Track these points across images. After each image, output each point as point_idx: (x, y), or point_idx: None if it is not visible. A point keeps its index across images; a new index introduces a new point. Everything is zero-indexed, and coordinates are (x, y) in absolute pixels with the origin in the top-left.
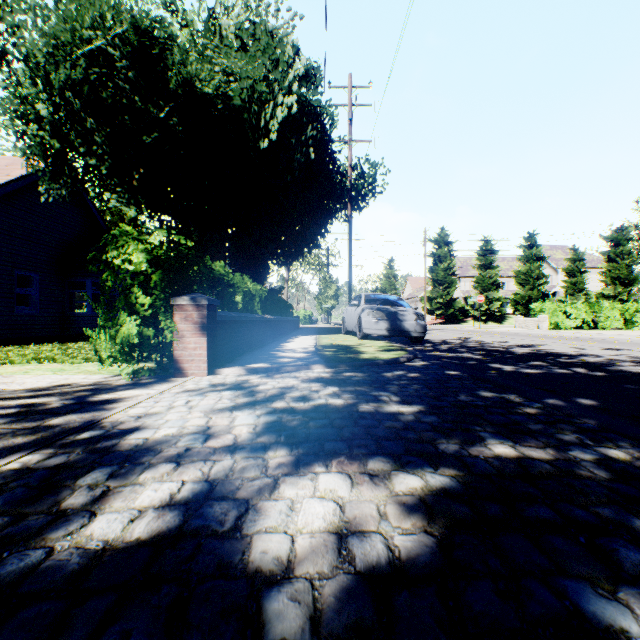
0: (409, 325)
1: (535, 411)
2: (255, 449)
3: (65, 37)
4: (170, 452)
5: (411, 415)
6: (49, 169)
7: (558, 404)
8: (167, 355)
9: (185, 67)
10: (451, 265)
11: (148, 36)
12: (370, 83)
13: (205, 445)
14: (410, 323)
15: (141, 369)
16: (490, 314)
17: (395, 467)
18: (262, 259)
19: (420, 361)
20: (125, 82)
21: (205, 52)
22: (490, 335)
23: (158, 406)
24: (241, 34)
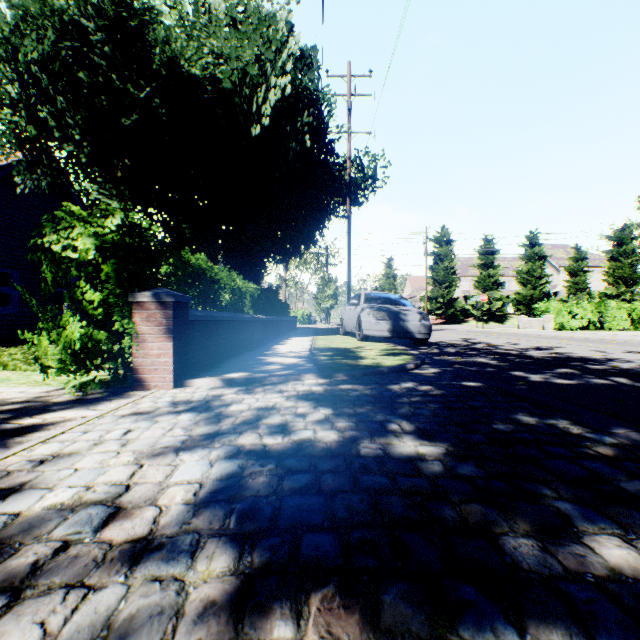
0: (413, 326)
1: (612, 452)
2: (176, 552)
3: (35, 9)
4: (25, 557)
5: (437, 462)
6: (26, 158)
7: (636, 437)
8: (125, 363)
9: (169, 45)
10: (452, 264)
11: (126, 7)
12: (370, 72)
13: (97, 537)
14: (414, 323)
15: (90, 381)
16: (491, 314)
17: (438, 628)
18: (258, 257)
19: (429, 368)
20: (103, 61)
21: (193, 32)
22: (496, 336)
23: (82, 440)
24: (230, 9)
